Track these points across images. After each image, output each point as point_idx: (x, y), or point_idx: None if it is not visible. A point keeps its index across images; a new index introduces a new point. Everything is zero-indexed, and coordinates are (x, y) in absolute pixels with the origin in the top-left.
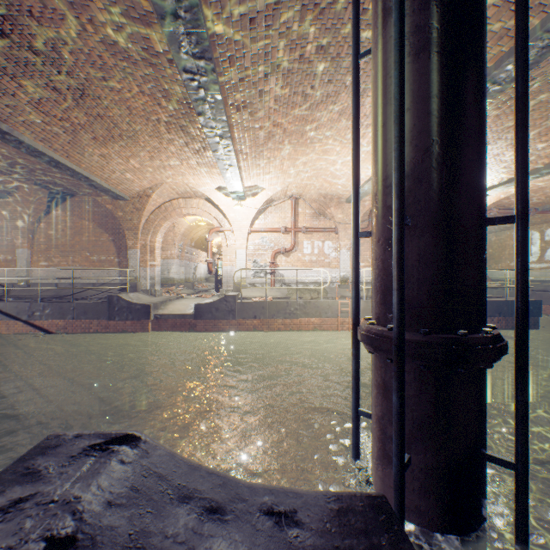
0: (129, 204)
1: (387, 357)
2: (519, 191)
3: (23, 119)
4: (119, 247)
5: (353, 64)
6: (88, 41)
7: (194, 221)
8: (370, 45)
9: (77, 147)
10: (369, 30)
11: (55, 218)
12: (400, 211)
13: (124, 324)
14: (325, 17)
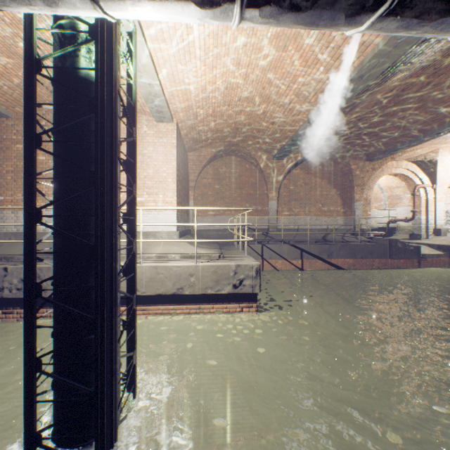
0: (369, 165)
1: None
2: None
3: None
4: (343, 199)
5: None
6: None
7: None
8: None
9: None
10: None
11: (294, 176)
12: None
13: (397, 262)
14: None
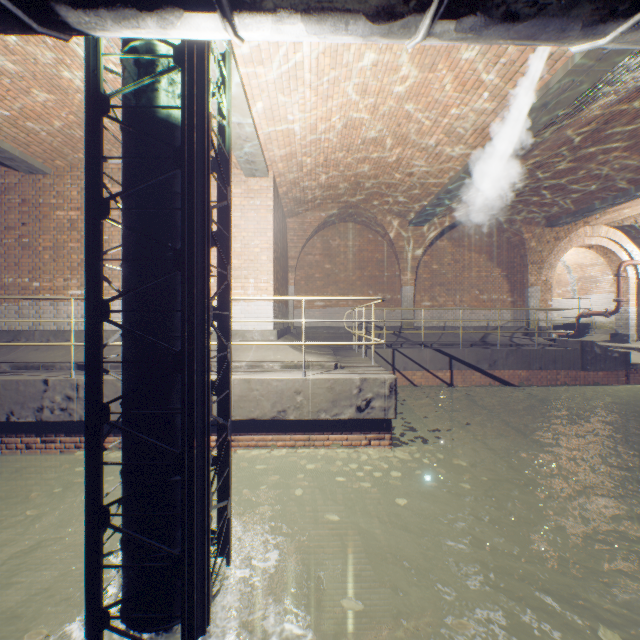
0: (550, 233)
1: None
2: None
3: None
4: (511, 283)
5: None
6: None
7: None
8: None
9: None
10: None
11: (439, 250)
12: None
13: (594, 375)
14: None
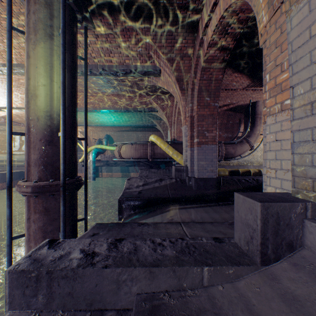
0: None
1: (51, 194)
2: (86, 131)
3: None
4: None
5: (10, 29)
6: None
7: None
8: None
9: None
10: None
11: None
12: (65, 131)
13: None
14: None
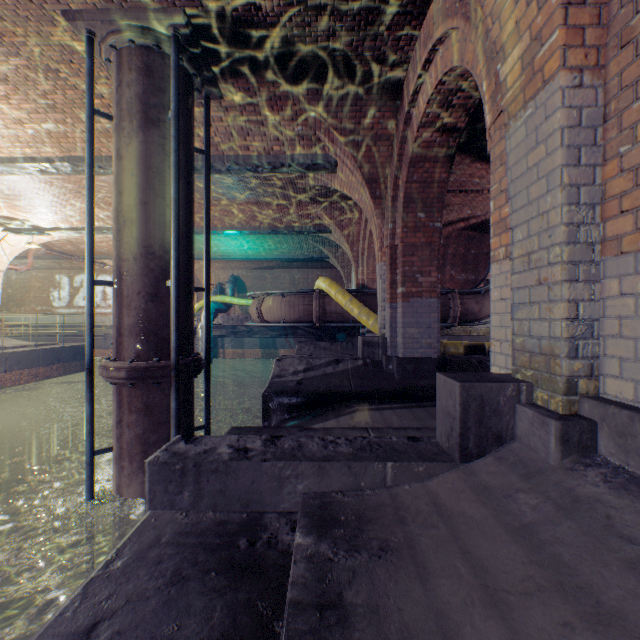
0: None
1: (156, 382)
2: (208, 275)
3: None
4: None
5: (91, 114)
6: None
7: None
8: (50, 64)
9: None
10: (61, 56)
11: None
12: (179, 279)
13: None
14: (27, 7)
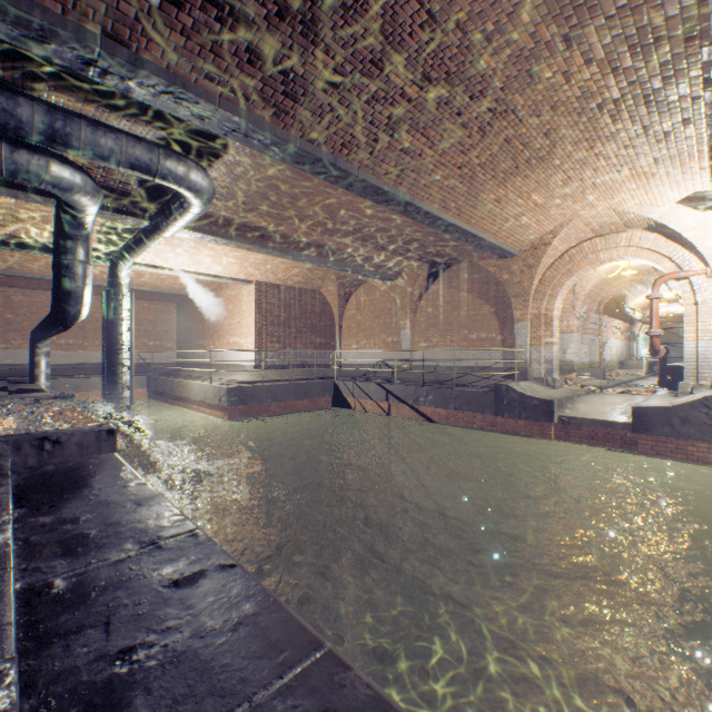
0: (516, 262)
1: None
2: None
3: (423, 181)
4: (501, 320)
5: None
6: (521, 17)
7: (608, 271)
8: None
9: (470, 198)
10: None
11: (433, 294)
12: None
13: (513, 423)
14: None
